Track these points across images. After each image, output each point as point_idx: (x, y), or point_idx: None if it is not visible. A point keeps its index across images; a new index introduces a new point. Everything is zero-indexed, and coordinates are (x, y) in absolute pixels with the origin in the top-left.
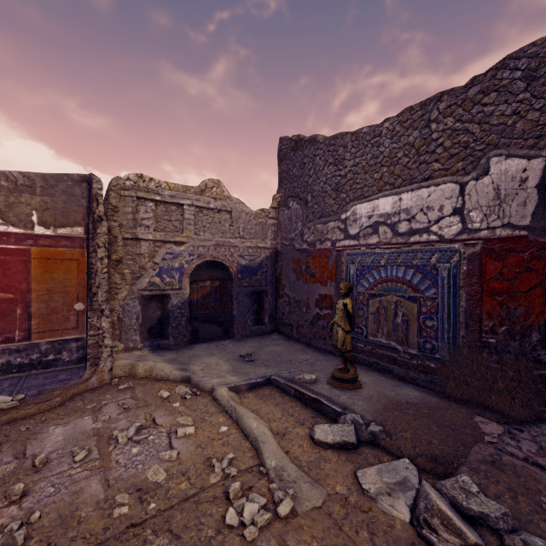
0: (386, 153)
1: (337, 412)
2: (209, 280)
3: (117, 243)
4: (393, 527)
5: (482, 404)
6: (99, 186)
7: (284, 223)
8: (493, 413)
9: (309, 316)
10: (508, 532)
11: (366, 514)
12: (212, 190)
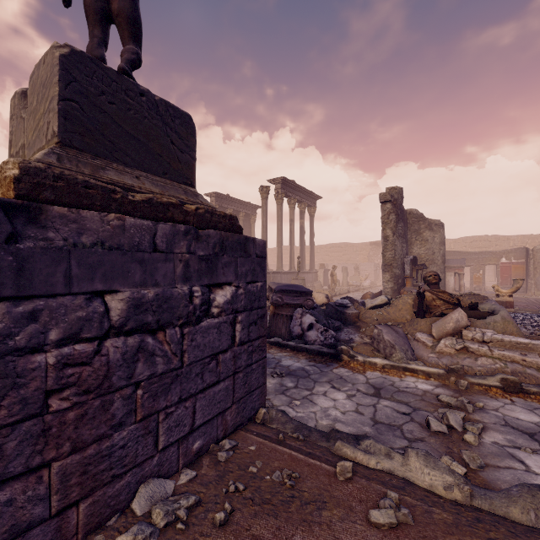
0: None
1: None
2: None
3: (535, 263)
4: None
5: None
6: (530, 251)
7: None
8: None
9: None
10: None
11: None
12: None
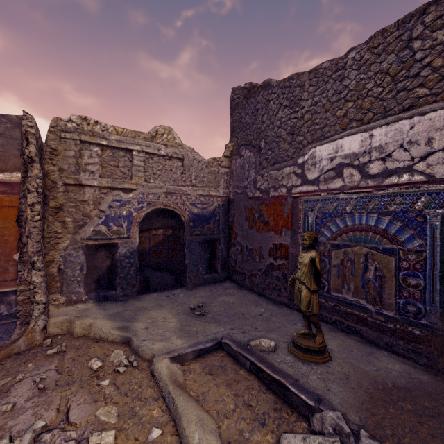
0: (351, 87)
1: (309, 406)
2: (162, 228)
3: (57, 189)
4: None
5: None
6: (30, 124)
7: (236, 171)
8: None
9: (262, 265)
10: None
11: None
12: (162, 137)
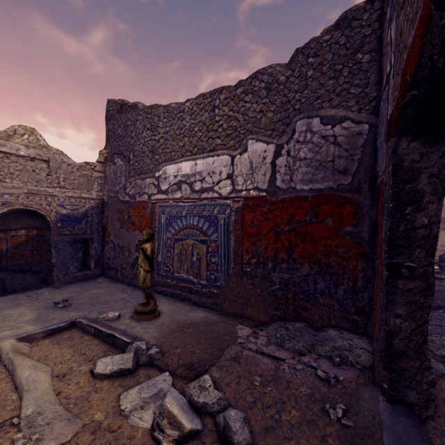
0: (187, 127)
1: (126, 343)
2: (24, 229)
3: None
4: (134, 438)
5: (244, 315)
6: None
7: (110, 176)
8: (249, 320)
9: (130, 259)
10: (220, 412)
11: (113, 434)
12: (22, 137)
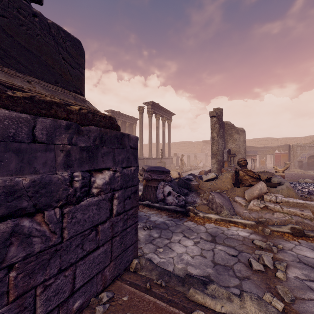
0: None
1: None
2: (313, 159)
3: (293, 153)
4: None
5: None
6: (291, 146)
7: None
8: None
9: None
10: None
11: None
12: (312, 143)
